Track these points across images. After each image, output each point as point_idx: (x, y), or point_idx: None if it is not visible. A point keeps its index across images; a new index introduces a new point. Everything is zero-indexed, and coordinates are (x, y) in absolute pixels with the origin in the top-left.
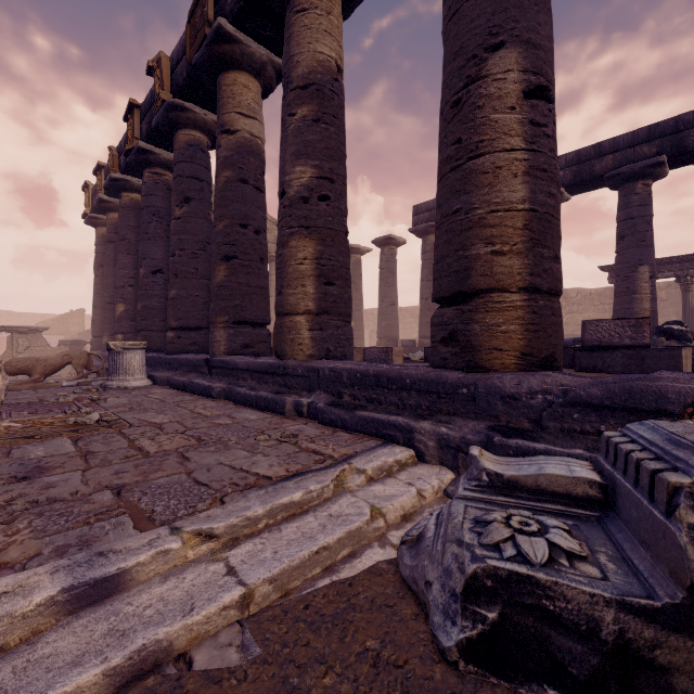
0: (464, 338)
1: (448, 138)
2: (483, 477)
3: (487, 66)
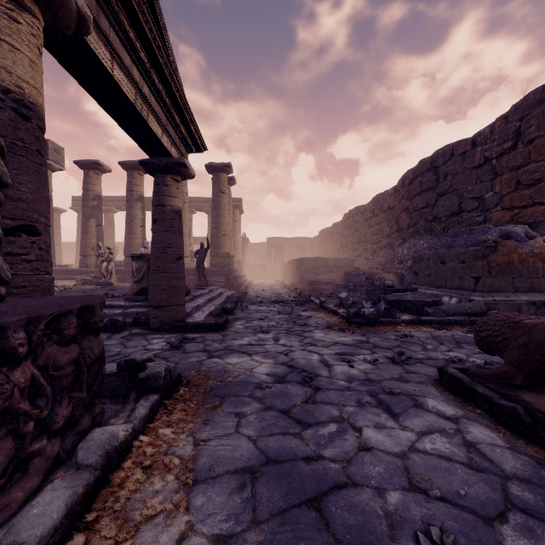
0: (86, 263)
1: (83, 228)
2: (84, 276)
3: (90, 220)
